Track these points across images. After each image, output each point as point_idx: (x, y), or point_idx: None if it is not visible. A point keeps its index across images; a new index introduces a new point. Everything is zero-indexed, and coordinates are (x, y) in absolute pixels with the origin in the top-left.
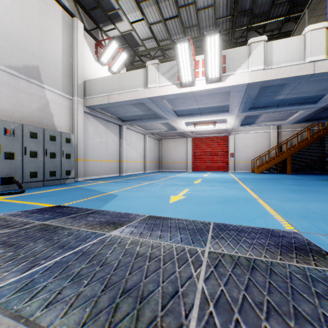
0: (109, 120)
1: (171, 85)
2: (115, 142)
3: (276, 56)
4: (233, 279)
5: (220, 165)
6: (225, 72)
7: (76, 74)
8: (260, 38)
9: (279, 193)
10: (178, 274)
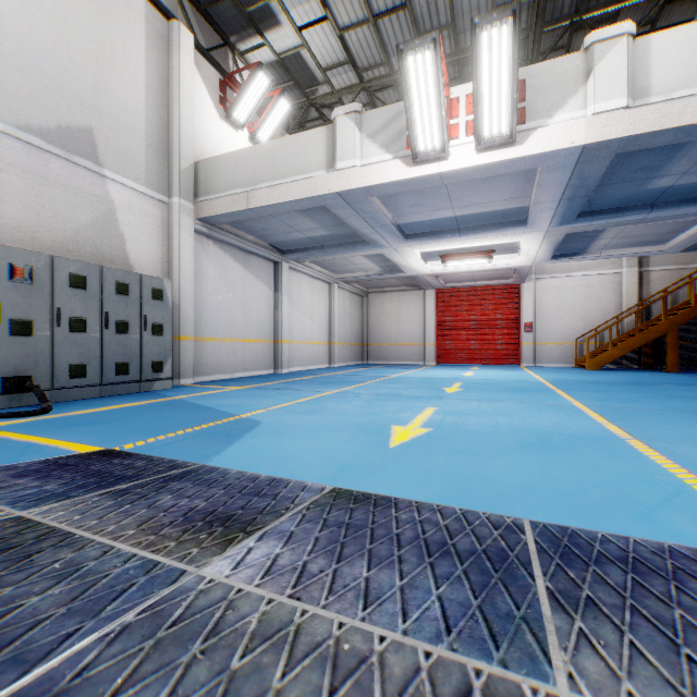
0: (251, 250)
1: (392, 161)
2: (264, 299)
3: (660, 71)
4: None
5: (501, 351)
6: (524, 122)
7: (176, 146)
8: (617, 29)
9: (677, 422)
10: None
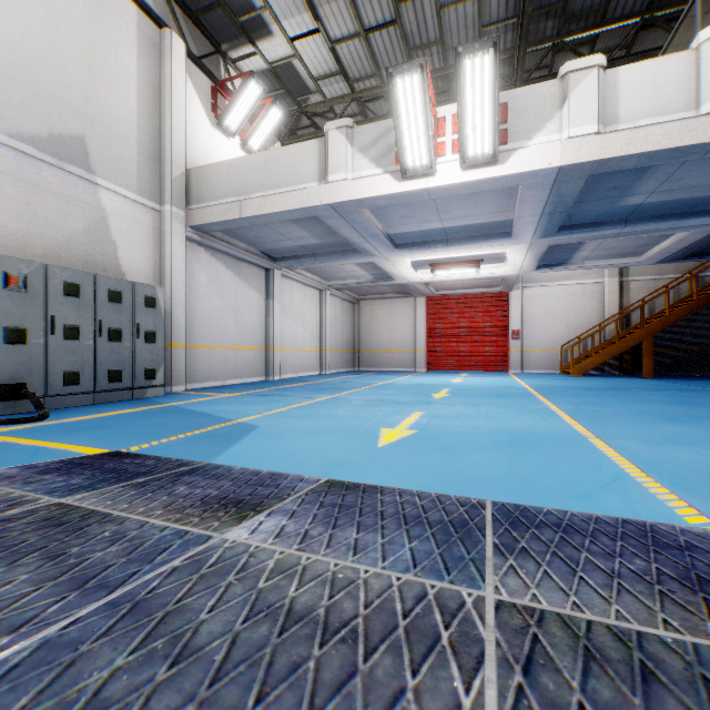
0: (243, 257)
1: (382, 176)
2: (255, 306)
3: (627, 101)
4: None
5: (490, 358)
6: (505, 142)
7: (168, 154)
8: (589, 60)
9: (638, 423)
10: (414, 701)
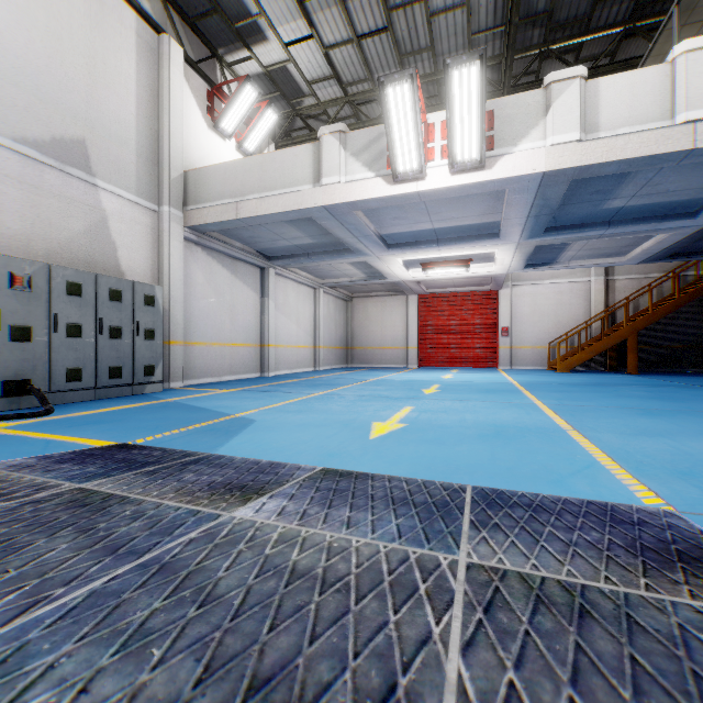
0: (238, 256)
1: (374, 179)
2: (251, 304)
3: (607, 110)
4: (536, 647)
5: (480, 355)
6: (492, 148)
7: (166, 156)
8: (572, 71)
9: (615, 417)
10: (395, 630)
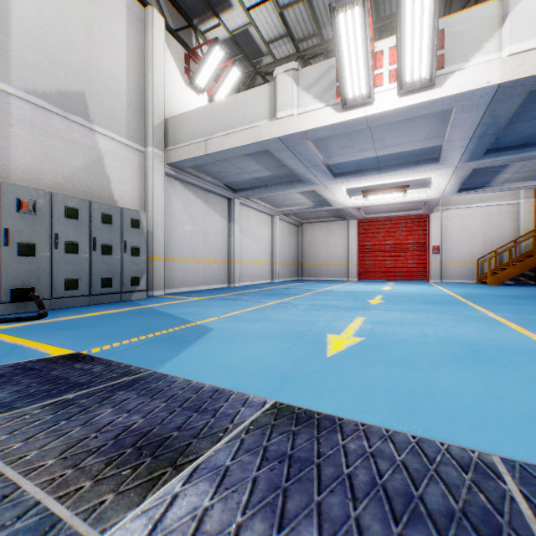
0: (210, 189)
1: (324, 109)
2: (220, 228)
3: None
4: None
5: (412, 270)
6: (442, 67)
7: (150, 106)
8: None
9: None
10: None
